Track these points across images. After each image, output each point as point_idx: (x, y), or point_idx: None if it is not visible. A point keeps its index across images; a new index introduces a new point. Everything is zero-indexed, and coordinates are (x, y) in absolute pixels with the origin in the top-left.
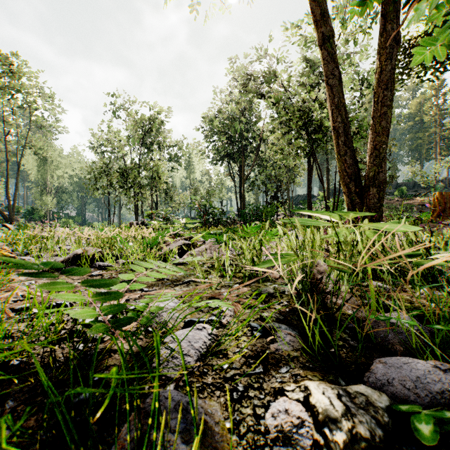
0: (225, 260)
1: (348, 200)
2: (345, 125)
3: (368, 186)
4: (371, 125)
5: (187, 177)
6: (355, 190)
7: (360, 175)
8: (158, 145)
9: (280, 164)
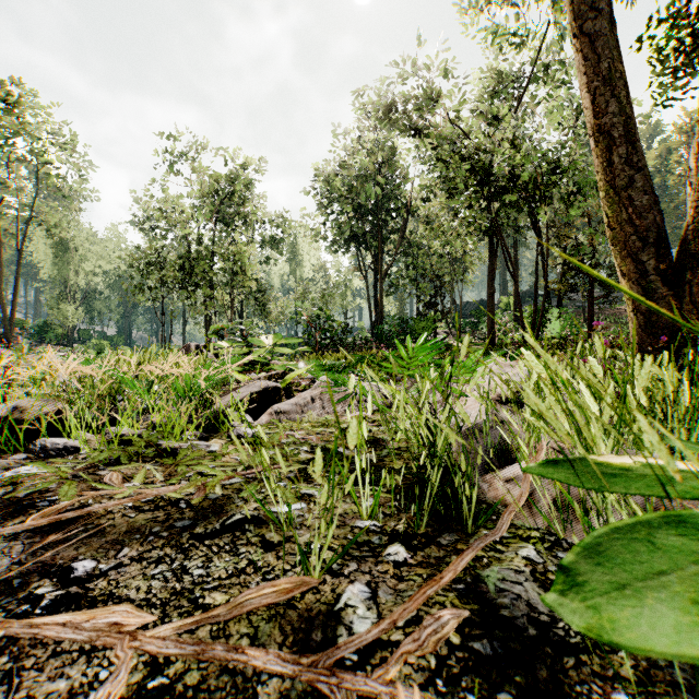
0: (355, 451)
1: (637, 291)
2: (627, 120)
3: (695, 255)
4: (698, 112)
5: (291, 274)
6: (656, 268)
7: (665, 232)
8: (243, 222)
9: (440, 251)
